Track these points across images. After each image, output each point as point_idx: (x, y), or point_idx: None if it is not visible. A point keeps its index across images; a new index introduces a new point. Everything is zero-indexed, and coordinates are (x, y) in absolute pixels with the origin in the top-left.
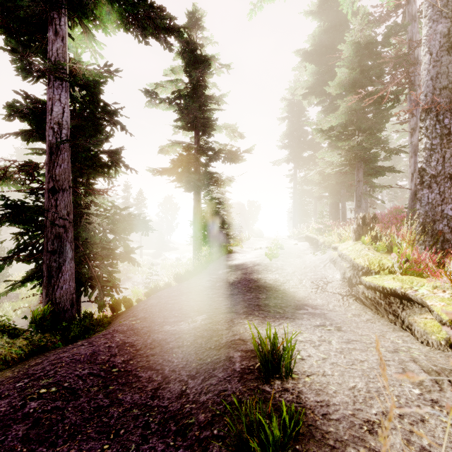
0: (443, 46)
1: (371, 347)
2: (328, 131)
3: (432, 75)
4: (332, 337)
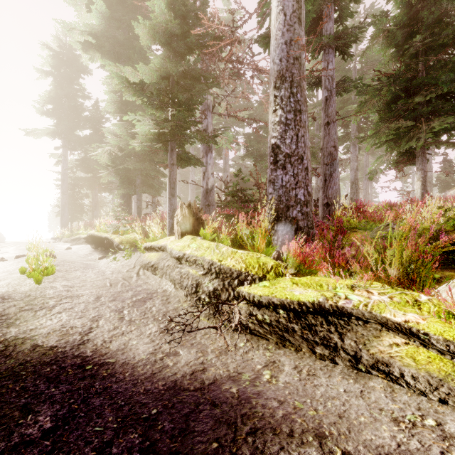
0: (296, 12)
1: None
2: (138, 86)
3: (286, 39)
4: None
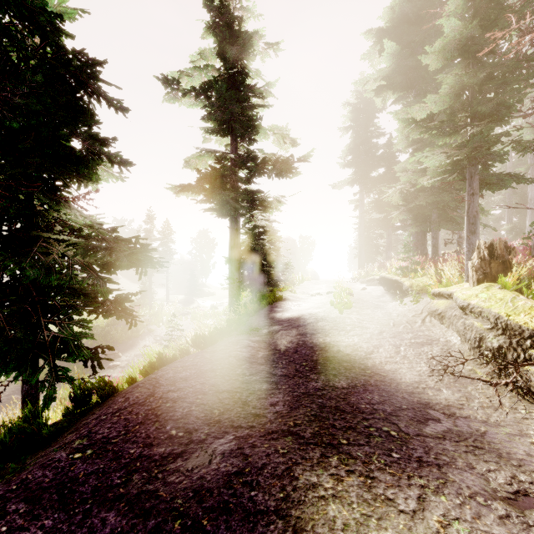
0: None
1: None
2: (425, 122)
3: None
4: None
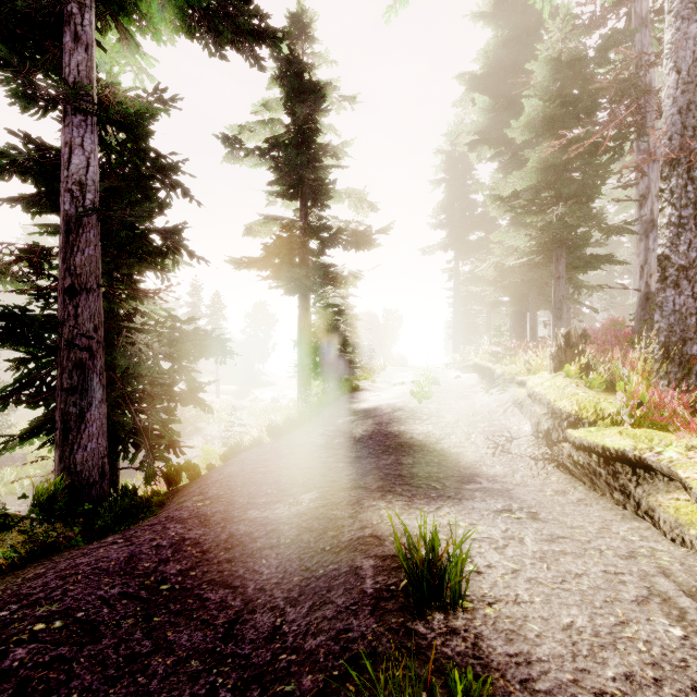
0: None
1: (590, 549)
2: (510, 199)
3: (681, 105)
4: (524, 531)
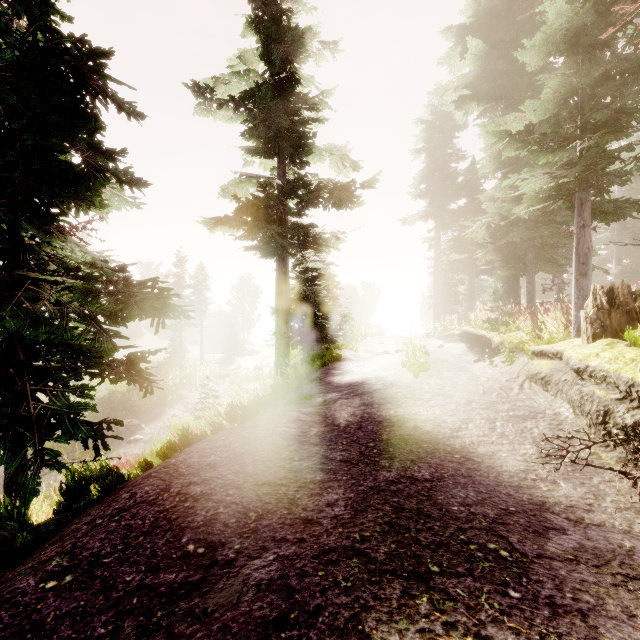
0: None
1: None
2: (522, 135)
3: None
4: None
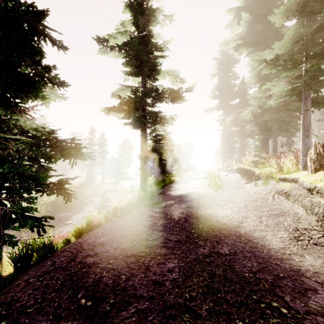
0: None
1: None
2: (273, 61)
3: None
4: None
